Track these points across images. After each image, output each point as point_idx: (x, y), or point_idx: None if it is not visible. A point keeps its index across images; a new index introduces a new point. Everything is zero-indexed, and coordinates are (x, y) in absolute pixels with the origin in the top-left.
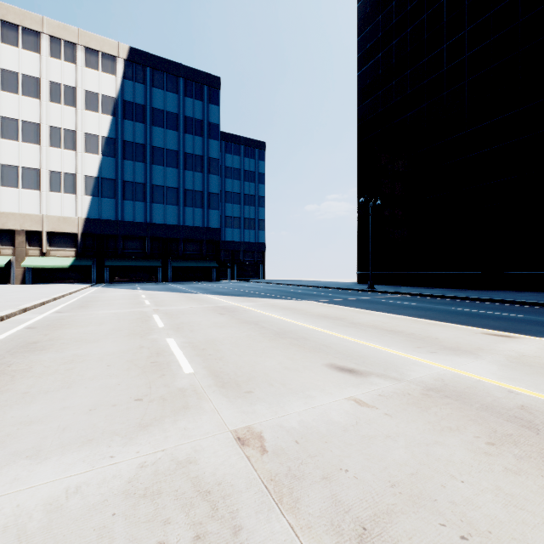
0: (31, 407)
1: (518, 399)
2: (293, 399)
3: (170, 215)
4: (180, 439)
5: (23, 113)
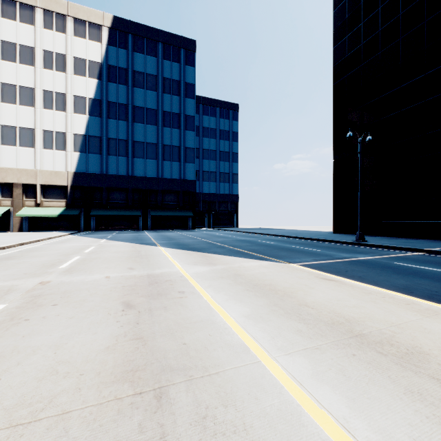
0: None
1: None
2: None
3: (150, 168)
4: None
5: (20, 79)
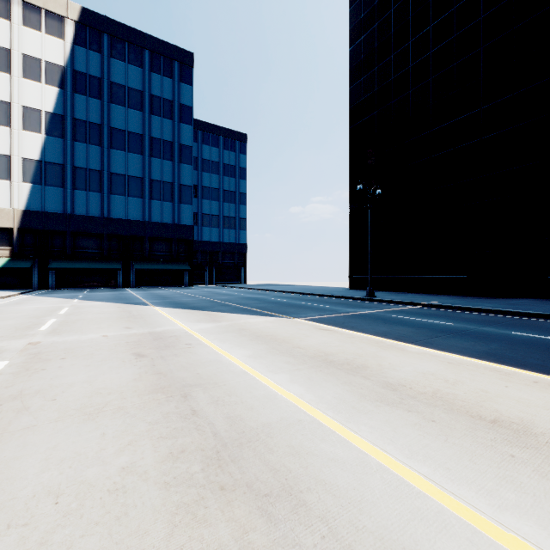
0: None
1: None
2: None
3: (133, 209)
4: None
5: None
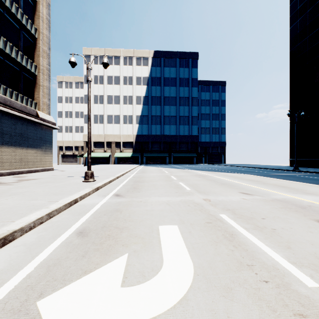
0: (151, 191)
1: (311, 204)
2: (221, 196)
3: (172, 130)
4: (189, 198)
5: (114, 92)
